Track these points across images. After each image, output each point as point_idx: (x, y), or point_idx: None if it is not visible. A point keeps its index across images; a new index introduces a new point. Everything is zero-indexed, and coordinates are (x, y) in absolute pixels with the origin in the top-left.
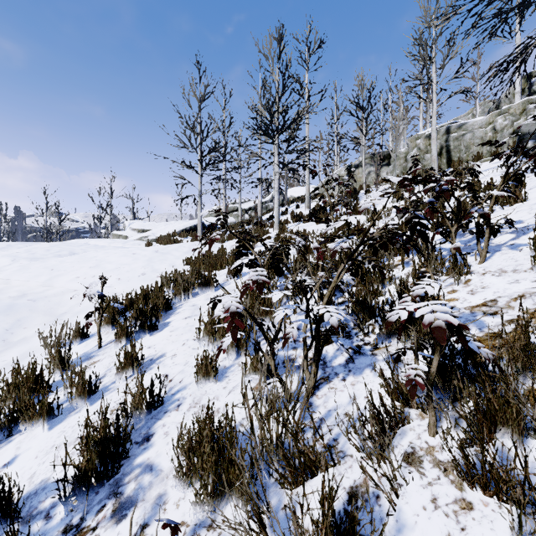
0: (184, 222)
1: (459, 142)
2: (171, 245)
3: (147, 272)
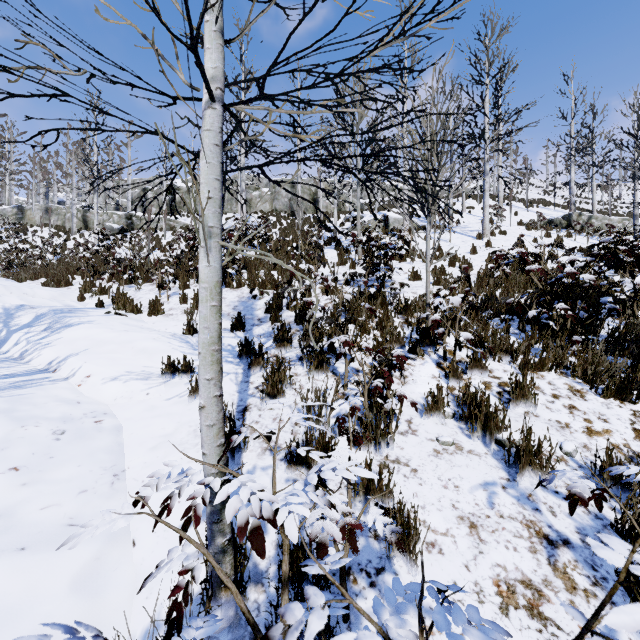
0: None
1: (90, 219)
2: None
3: None
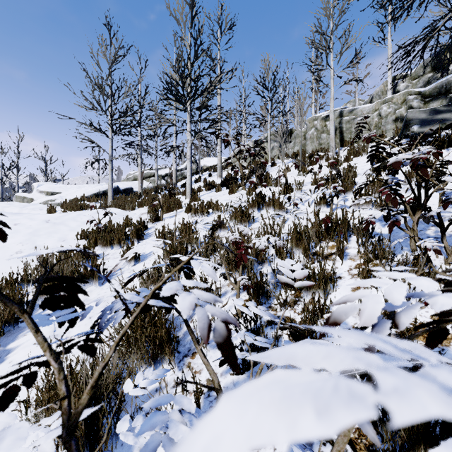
0: (98, 186)
1: (350, 125)
2: (69, 213)
3: (25, 250)
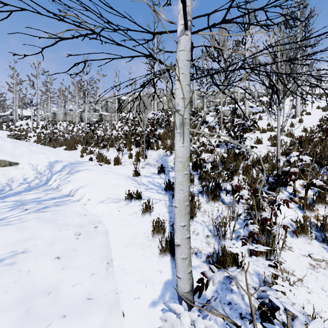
0: None
1: (83, 117)
2: None
3: None
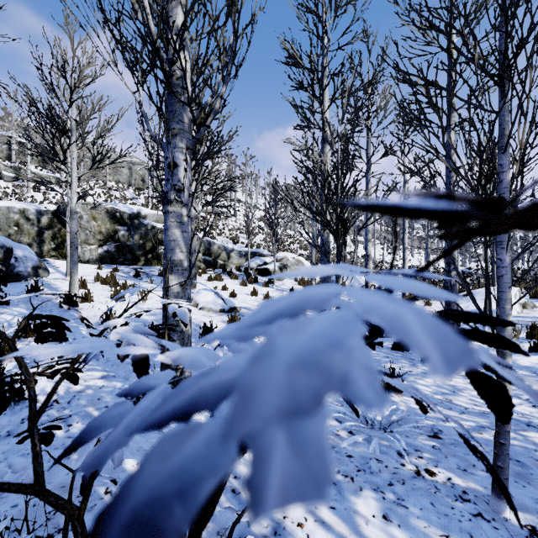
0: None
1: None
2: None
3: None
